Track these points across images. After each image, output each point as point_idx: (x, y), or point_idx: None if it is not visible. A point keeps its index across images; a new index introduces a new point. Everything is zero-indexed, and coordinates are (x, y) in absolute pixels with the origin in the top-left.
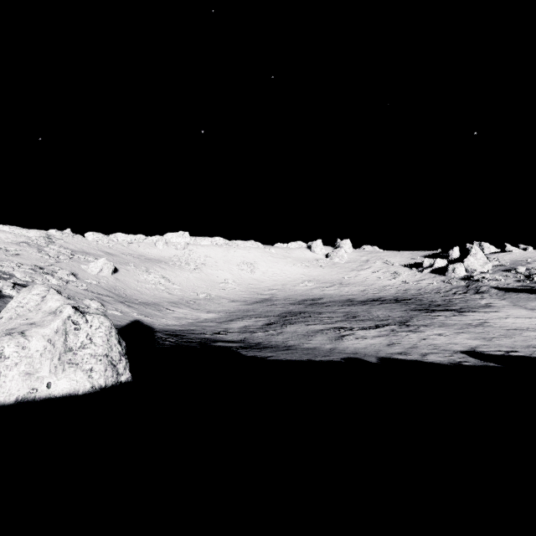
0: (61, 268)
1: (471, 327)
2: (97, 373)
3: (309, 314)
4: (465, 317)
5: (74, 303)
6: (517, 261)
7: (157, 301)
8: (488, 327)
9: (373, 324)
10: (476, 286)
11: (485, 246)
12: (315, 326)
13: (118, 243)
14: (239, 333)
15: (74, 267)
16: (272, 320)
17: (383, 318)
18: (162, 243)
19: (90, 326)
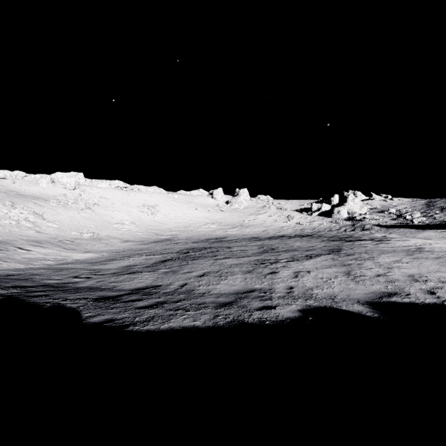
0: None
1: (416, 252)
2: None
3: (216, 249)
4: (393, 244)
5: None
6: (385, 205)
7: (8, 239)
8: (435, 252)
9: (302, 254)
10: (360, 224)
11: (358, 194)
12: (227, 260)
13: None
14: (111, 275)
15: None
16: (169, 256)
17: (308, 248)
18: (46, 180)
19: None
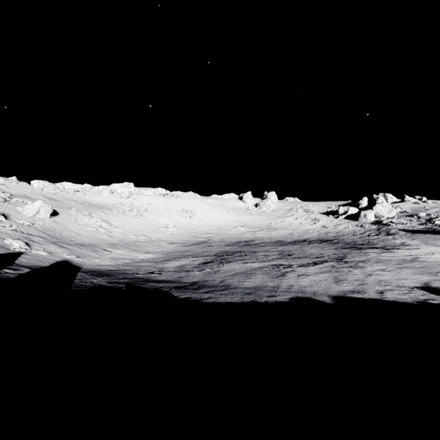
0: None
1: (407, 262)
2: None
3: (245, 253)
4: (395, 254)
5: None
6: (416, 208)
7: (95, 243)
8: (424, 262)
9: (310, 261)
10: (386, 228)
11: (388, 197)
12: (252, 264)
13: (64, 190)
14: (174, 272)
15: (8, 209)
16: (209, 259)
17: (319, 255)
18: (108, 191)
19: None
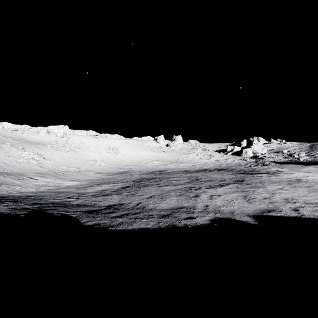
0: None
1: (295, 182)
2: None
3: (159, 179)
4: (280, 177)
5: None
6: (280, 147)
7: (23, 172)
8: (308, 182)
9: (216, 183)
10: (261, 161)
11: (260, 139)
12: (166, 187)
13: (2, 129)
14: (92, 197)
15: None
16: (128, 184)
17: (222, 179)
18: (44, 131)
19: None
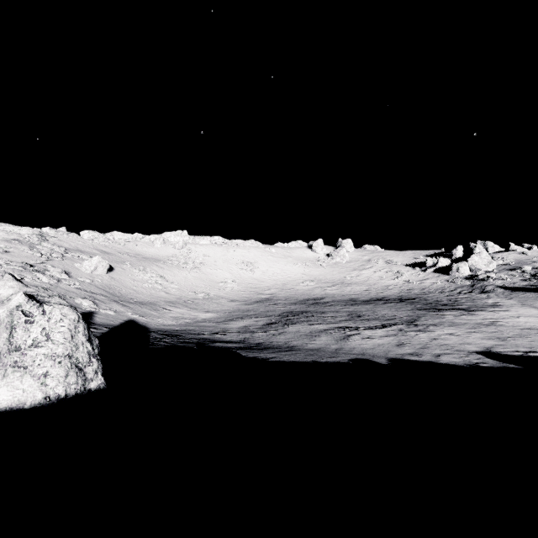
0: (53, 266)
1: (482, 326)
2: (54, 380)
3: (311, 313)
4: (475, 316)
5: (34, 291)
6: (522, 260)
7: (154, 301)
8: (501, 327)
9: (379, 323)
10: (481, 285)
11: (489, 245)
12: (318, 325)
13: (114, 241)
14: (238, 333)
15: (67, 265)
16: (273, 320)
17: (390, 317)
18: (160, 242)
19: (47, 318)
